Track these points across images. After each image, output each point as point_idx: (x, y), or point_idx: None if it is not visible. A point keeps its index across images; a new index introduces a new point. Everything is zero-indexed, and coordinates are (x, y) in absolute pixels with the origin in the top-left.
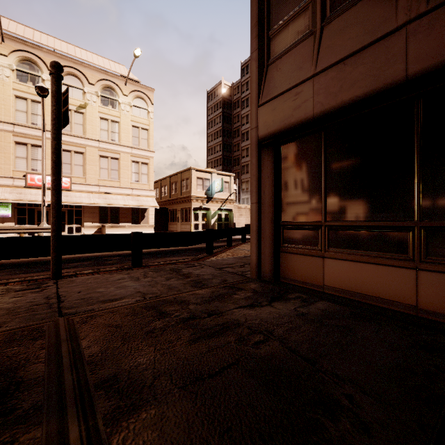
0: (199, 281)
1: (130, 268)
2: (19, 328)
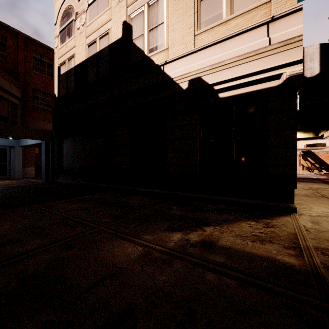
0: None
1: None
2: (320, 280)
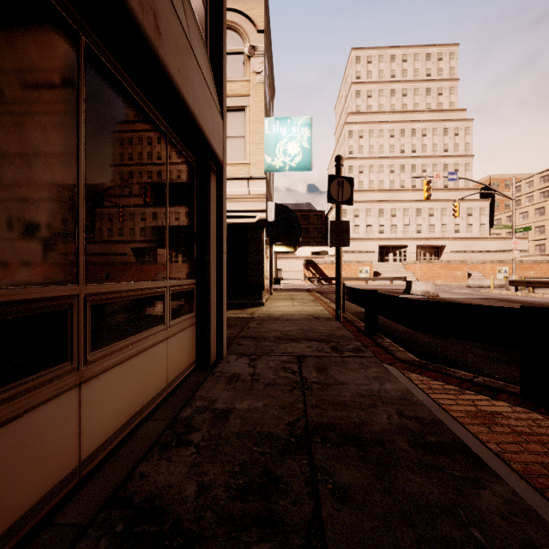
0: (259, 339)
1: (360, 332)
2: (253, 318)
